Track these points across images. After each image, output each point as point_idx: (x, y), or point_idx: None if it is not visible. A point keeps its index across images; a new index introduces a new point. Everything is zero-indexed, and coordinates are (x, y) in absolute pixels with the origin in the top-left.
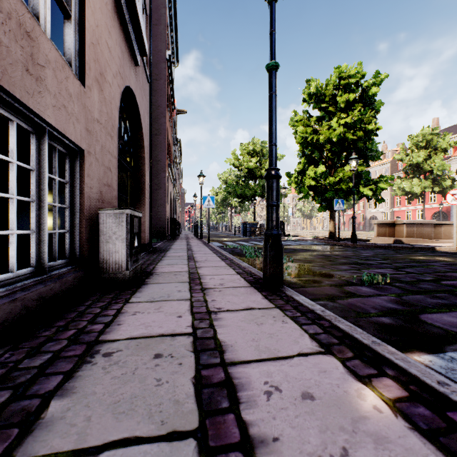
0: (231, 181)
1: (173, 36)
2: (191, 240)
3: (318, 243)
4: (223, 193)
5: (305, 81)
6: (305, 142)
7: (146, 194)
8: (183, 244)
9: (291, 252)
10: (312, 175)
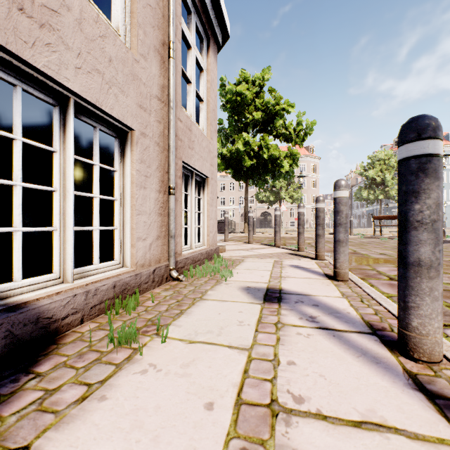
0: None
1: None
2: None
3: None
4: None
5: None
6: None
7: None
8: None
9: None
10: None
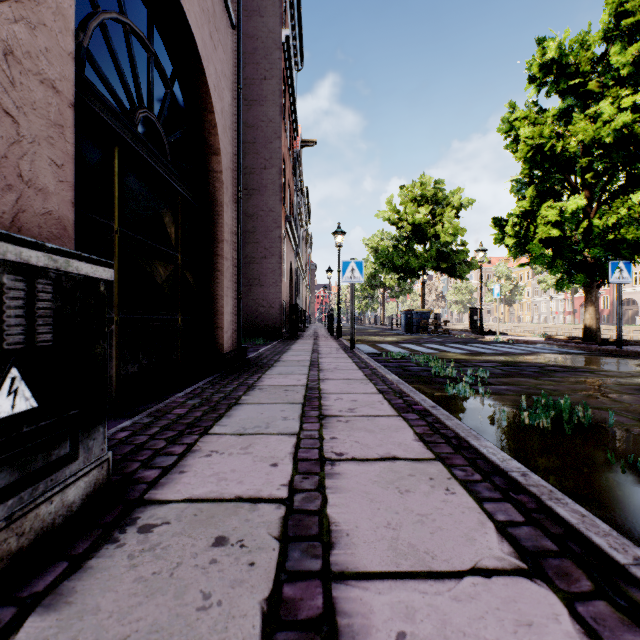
0: (385, 247)
1: (294, 16)
2: (321, 340)
3: (569, 350)
4: (371, 266)
5: (536, 41)
6: (538, 155)
7: (227, 251)
8: (306, 350)
9: (543, 375)
10: (552, 217)
